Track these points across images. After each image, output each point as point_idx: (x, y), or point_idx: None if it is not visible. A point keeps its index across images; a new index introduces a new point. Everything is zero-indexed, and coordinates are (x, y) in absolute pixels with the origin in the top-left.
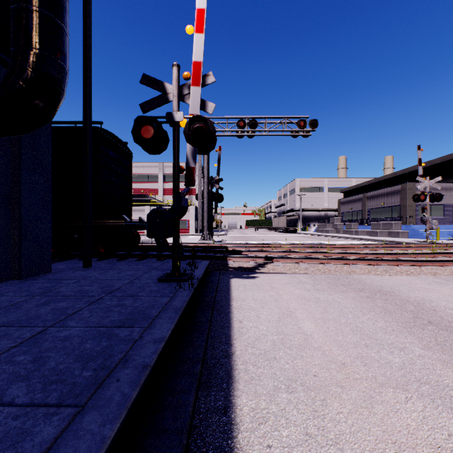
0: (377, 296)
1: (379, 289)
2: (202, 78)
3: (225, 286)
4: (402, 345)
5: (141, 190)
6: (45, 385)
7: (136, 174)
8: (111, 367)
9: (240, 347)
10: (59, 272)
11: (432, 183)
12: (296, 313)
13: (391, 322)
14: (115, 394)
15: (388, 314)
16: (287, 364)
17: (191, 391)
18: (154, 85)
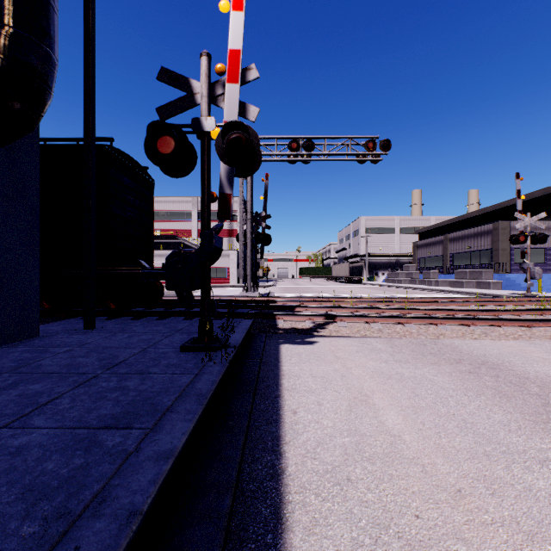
0: (482, 370)
1: (482, 359)
2: (242, 72)
3: (273, 355)
4: (541, 455)
5: (170, 230)
6: None
7: (165, 211)
8: (74, 514)
9: (294, 459)
10: (50, 337)
11: (534, 221)
12: (374, 397)
13: (512, 413)
14: None
15: (505, 400)
16: (370, 493)
17: None
18: (176, 82)
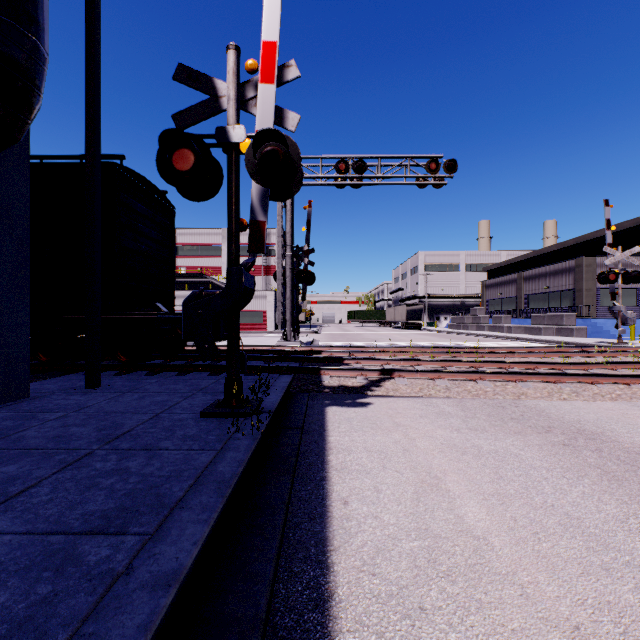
0: (580, 442)
1: (577, 427)
2: (278, 70)
3: (317, 421)
4: None
5: (197, 267)
6: None
7: (190, 245)
8: None
9: (346, 575)
10: (42, 398)
11: (626, 256)
12: (447, 481)
13: (629, 504)
14: None
15: (616, 484)
16: (453, 632)
17: None
18: (197, 83)
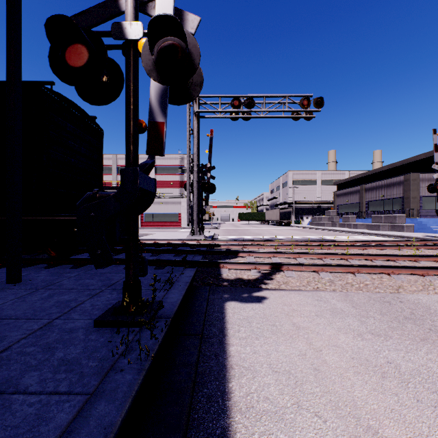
0: None
1: None
2: None
3: (217, 322)
4: None
5: None
6: None
7: None
8: None
9: None
10: None
11: None
12: None
13: None
14: None
15: None
16: None
17: None
18: None
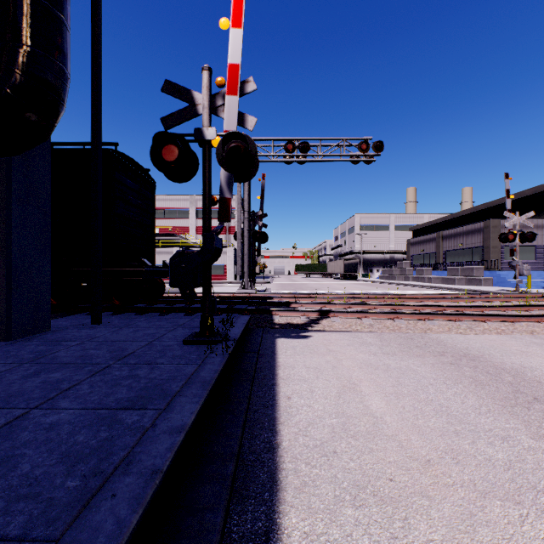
0: (463, 362)
1: (464, 352)
2: (240, 85)
3: (269, 348)
4: (504, 433)
5: (168, 228)
6: (9, 503)
7: (163, 209)
8: (107, 473)
9: (288, 436)
10: (61, 331)
11: (522, 220)
12: (361, 385)
13: (485, 399)
14: (106, 520)
15: (480, 387)
16: (352, 462)
17: (219, 506)
18: (179, 94)
